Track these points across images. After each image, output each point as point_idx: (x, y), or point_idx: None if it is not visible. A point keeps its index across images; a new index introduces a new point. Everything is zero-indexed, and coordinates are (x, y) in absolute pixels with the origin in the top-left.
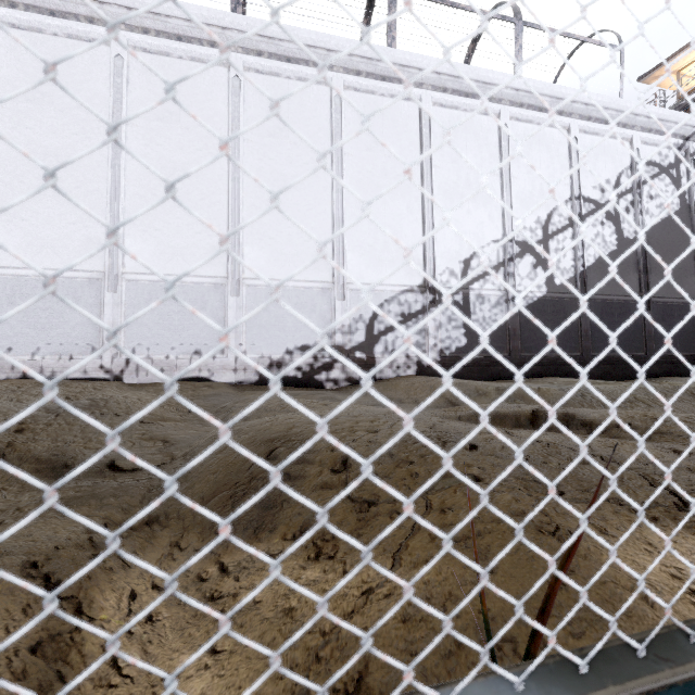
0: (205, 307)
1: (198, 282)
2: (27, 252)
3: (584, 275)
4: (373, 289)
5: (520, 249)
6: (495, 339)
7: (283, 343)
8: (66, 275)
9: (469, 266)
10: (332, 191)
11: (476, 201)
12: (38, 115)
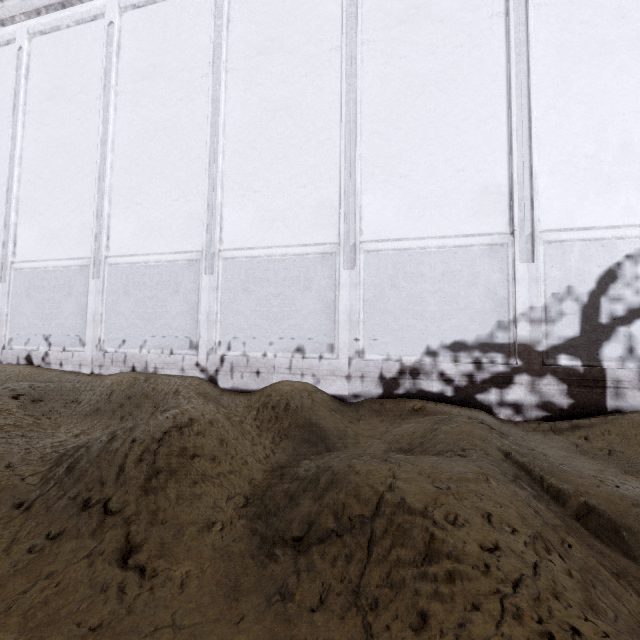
0: (310, 287)
1: (301, 254)
2: (140, 238)
3: None
4: (595, 237)
5: None
6: None
7: (421, 338)
8: (169, 258)
9: None
10: (507, 78)
11: None
12: (151, 91)
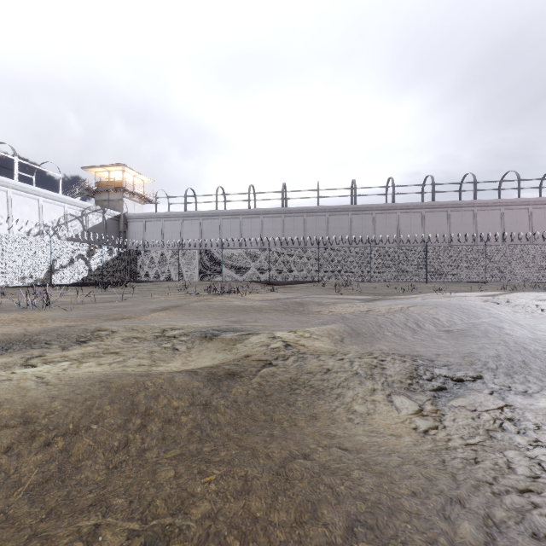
0: None
1: None
2: None
3: None
4: None
5: None
6: None
7: None
8: None
9: None
10: None
11: None
12: None
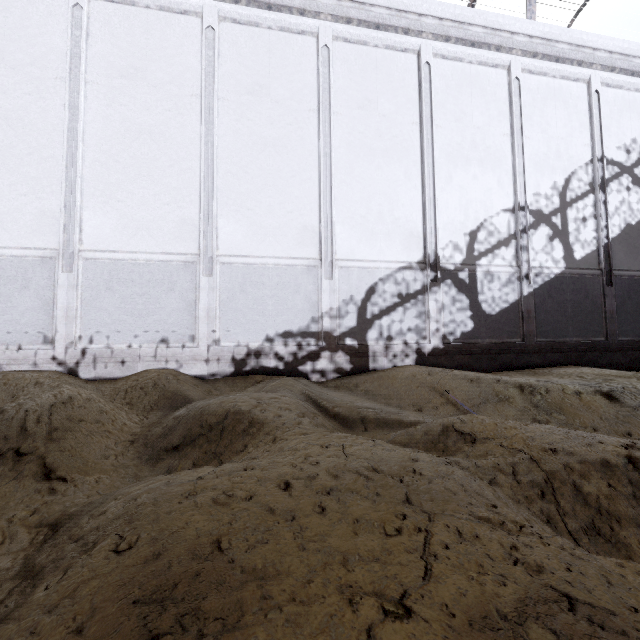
0: (173, 289)
1: (165, 260)
2: None
3: (608, 248)
4: (365, 266)
5: (534, 219)
6: (506, 322)
7: (263, 329)
8: (15, 253)
9: (476, 239)
10: (319, 155)
11: (483, 165)
12: None
